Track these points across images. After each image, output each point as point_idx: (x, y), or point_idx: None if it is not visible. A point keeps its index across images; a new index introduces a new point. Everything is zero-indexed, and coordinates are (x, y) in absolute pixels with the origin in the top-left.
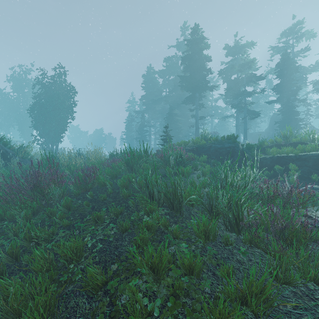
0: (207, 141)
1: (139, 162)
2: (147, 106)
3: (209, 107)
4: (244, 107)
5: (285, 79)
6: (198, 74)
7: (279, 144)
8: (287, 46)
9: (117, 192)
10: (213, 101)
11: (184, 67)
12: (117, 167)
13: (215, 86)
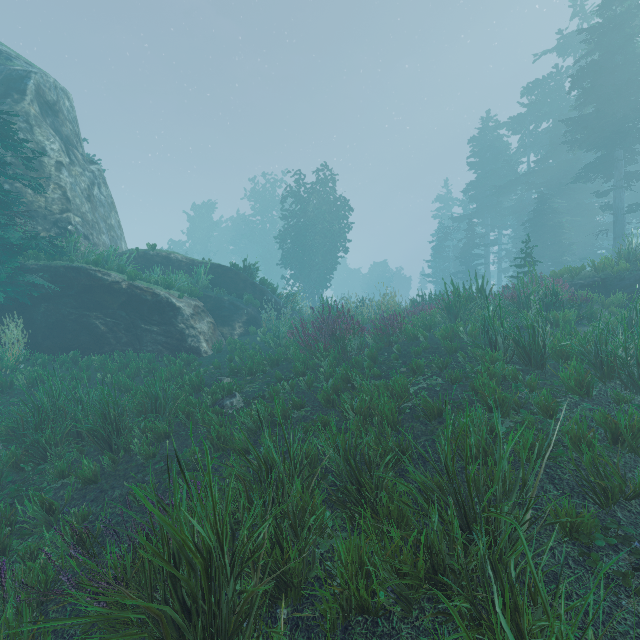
0: (634, 264)
1: (469, 307)
2: (481, 204)
3: None
4: None
5: None
6: (621, 101)
7: None
8: None
9: (435, 348)
10: None
11: (579, 94)
12: (429, 317)
13: None
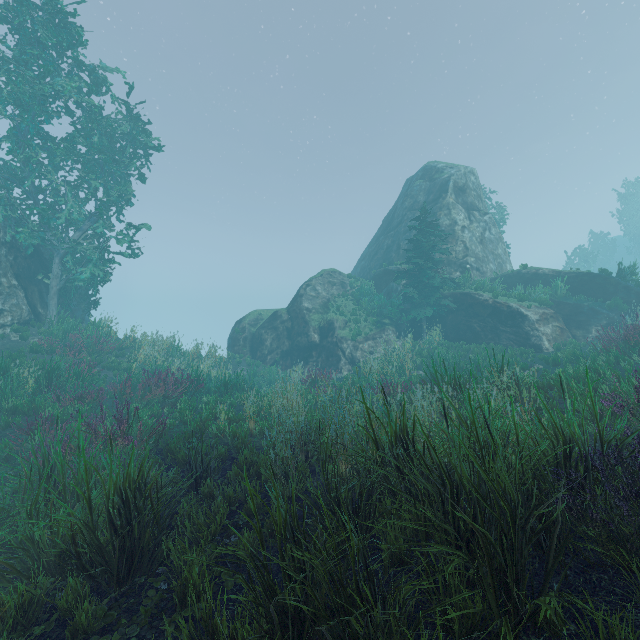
0: None
1: None
2: None
3: None
4: None
5: None
6: None
7: None
8: None
9: None
10: None
11: None
12: None
13: None
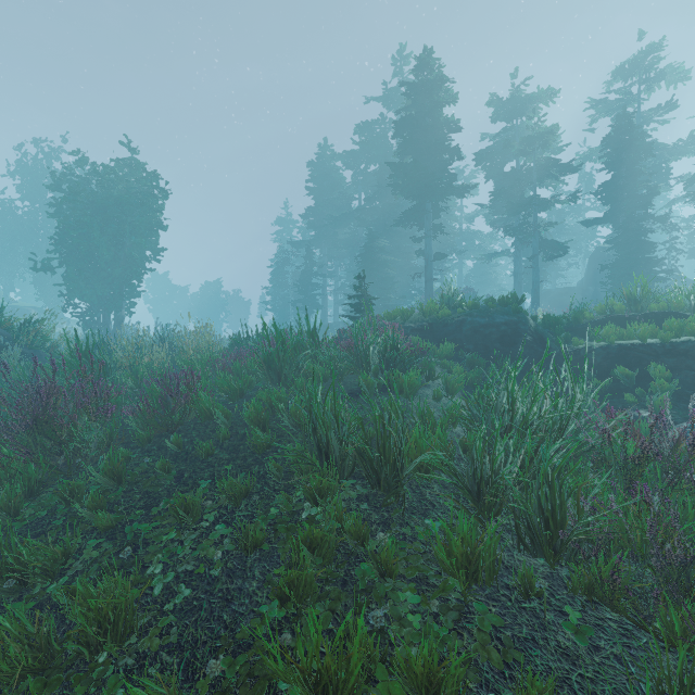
0: (453, 310)
1: (298, 360)
2: (319, 232)
3: (454, 233)
4: (534, 234)
5: (624, 170)
6: (431, 158)
7: (620, 316)
8: (627, 98)
9: (241, 435)
10: (464, 221)
11: (401, 143)
12: (245, 370)
13: (468, 187)
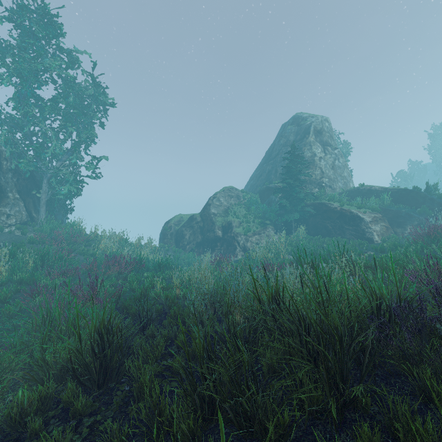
0: None
1: None
2: None
3: None
4: None
5: None
6: None
7: None
8: None
9: None
10: None
11: None
12: None
13: None
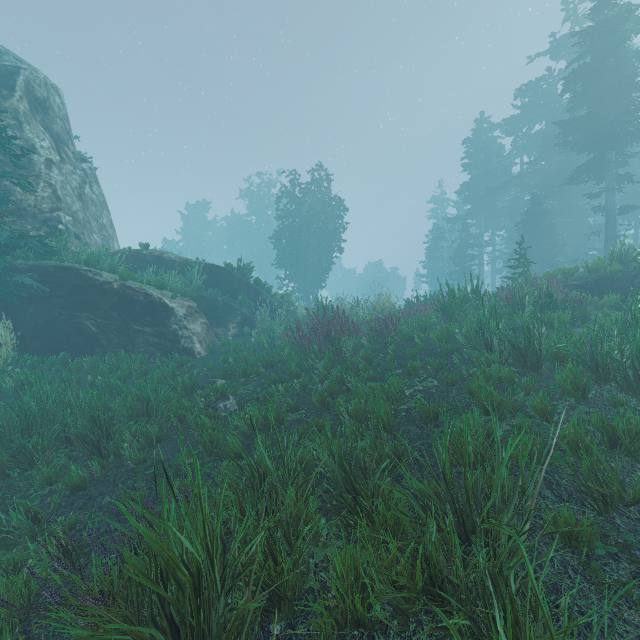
0: (627, 265)
1: (464, 308)
2: (475, 204)
3: None
4: None
5: None
6: (612, 103)
7: None
8: None
9: (430, 349)
10: None
11: (571, 97)
12: (424, 318)
13: None
